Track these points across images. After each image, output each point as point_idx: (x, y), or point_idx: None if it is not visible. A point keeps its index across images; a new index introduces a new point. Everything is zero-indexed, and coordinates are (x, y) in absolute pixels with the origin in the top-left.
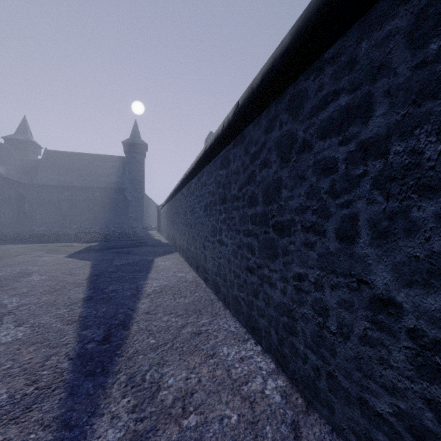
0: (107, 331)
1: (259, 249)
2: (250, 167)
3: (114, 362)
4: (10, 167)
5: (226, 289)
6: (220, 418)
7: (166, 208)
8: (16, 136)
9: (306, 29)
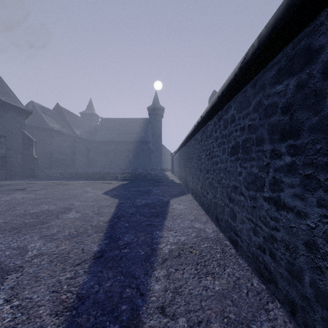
0: None
1: None
2: None
3: None
4: (82, 131)
5: (298, 294)
6: None
7: (178, 154)
8: (86, 111)
9: None
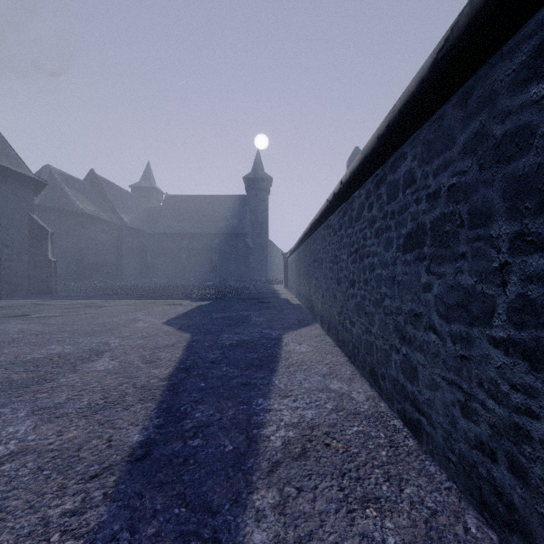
0: None
1: None
2: None
3: None
4: (134, 216)
5: None
6: None
7: (296, 255)
8: (141, 184)
9: None
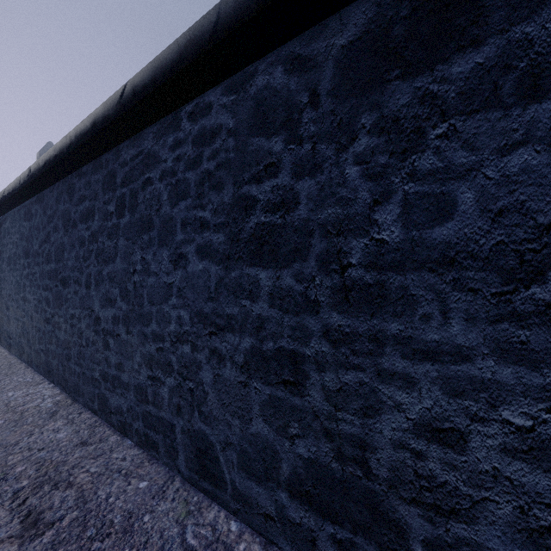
0: None
1: (53, 300)
2: (47, 227)
3: None
4: None
5: (29, 348)
6: None
7: None
8: None
9: (64, 152)
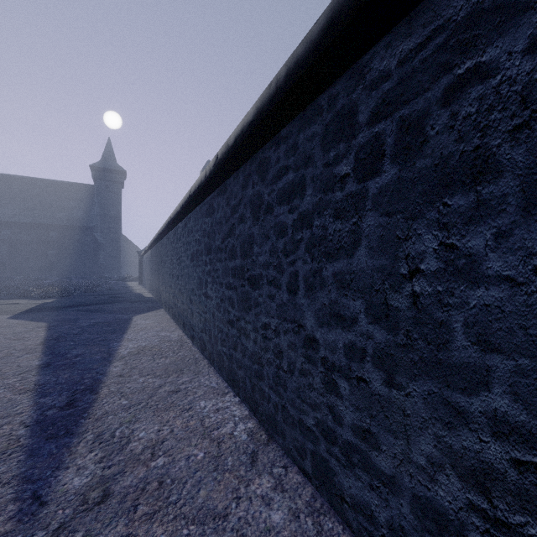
0: (71, 397)
1: (238, 301)
2: (231, 219)
3: (79, 424)
4: None
5: (211, 346)
6: (187, 457)
7: (150, 254)
8: None
9: (263, 112)
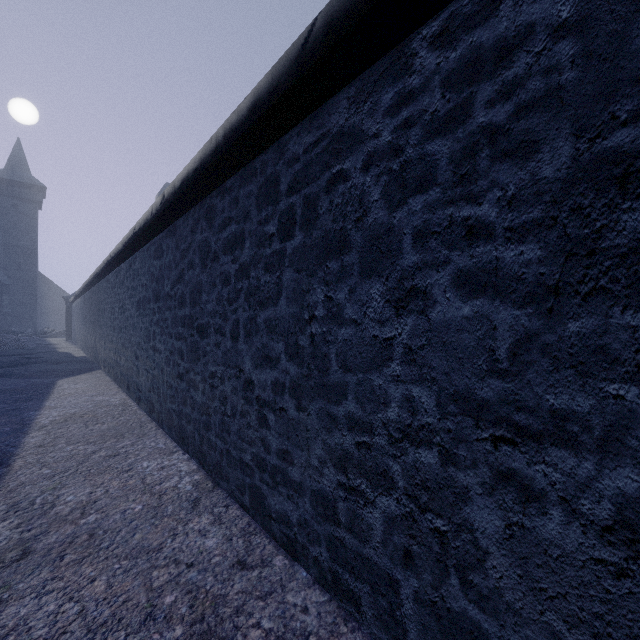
0: None
1: (187, 353)
2: (180, 264)
3: None
4: None
5: (160, 405)
6: (123, 511)
7: (82, 300)
8: None
9: (206, 162)
